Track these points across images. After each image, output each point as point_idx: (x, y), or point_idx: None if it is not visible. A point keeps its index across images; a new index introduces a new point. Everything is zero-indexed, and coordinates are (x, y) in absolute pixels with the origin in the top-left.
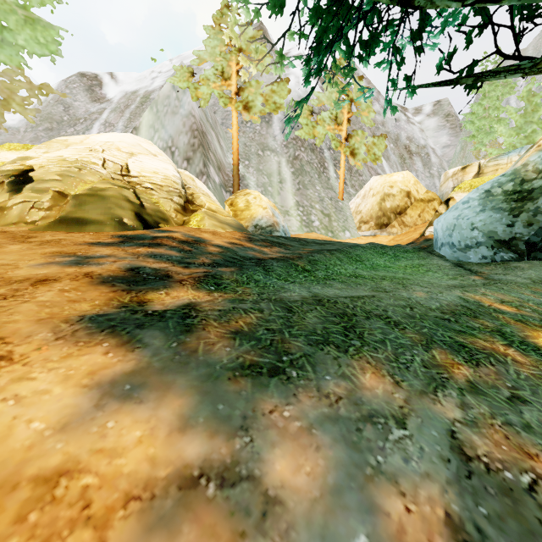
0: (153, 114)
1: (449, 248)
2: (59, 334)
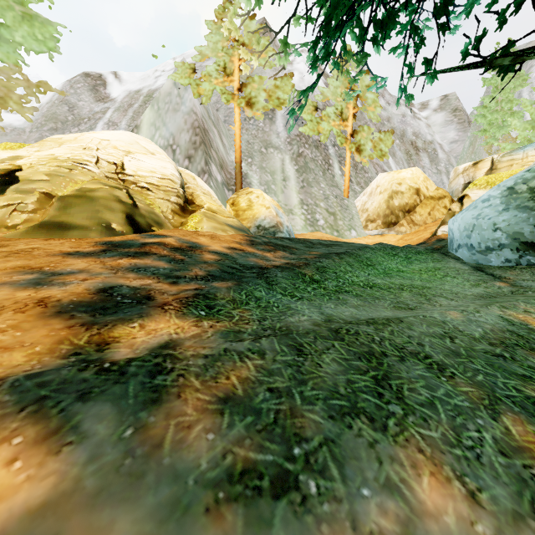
0: (154, 112)
1: (467, 250)
2: None
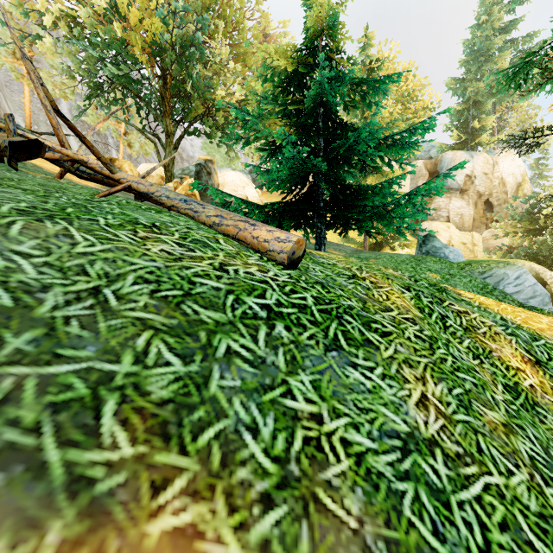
0: None
1: None
2: None
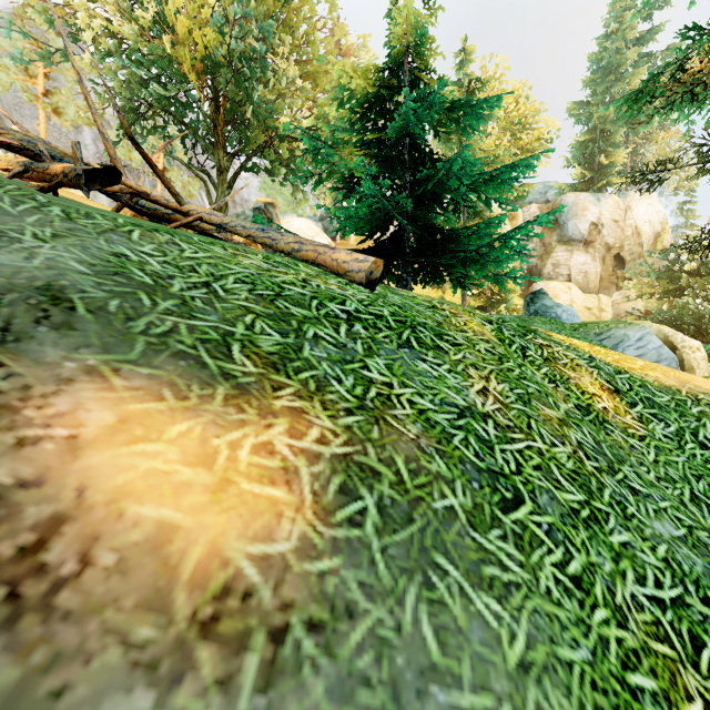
0: None
1: None
2: None
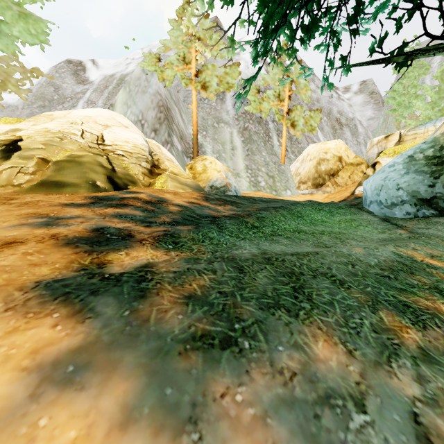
0: (126, 93)
1: (377, 205)
2: (10, 304)
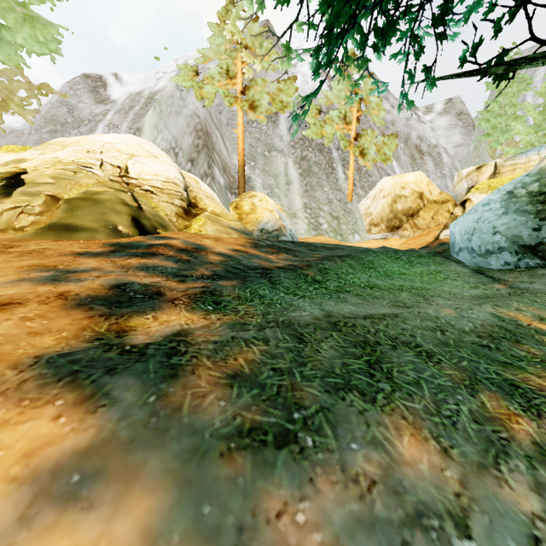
0: (157, 115)
1: (468, 253)
2: None
